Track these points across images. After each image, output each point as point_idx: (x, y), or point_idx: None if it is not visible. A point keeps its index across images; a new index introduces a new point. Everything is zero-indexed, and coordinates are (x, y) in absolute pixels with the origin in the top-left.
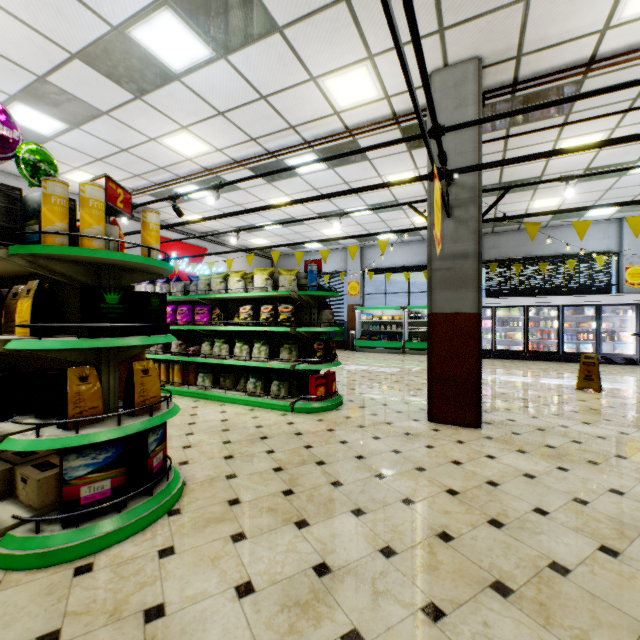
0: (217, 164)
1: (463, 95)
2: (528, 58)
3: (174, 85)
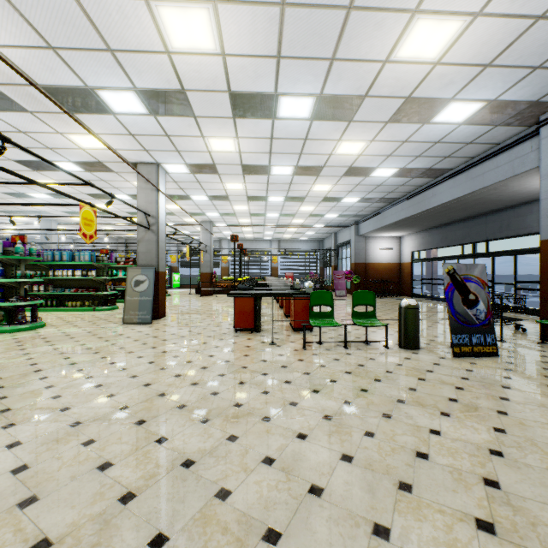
0: None
1: (48, 226)
2: (64, 220)
3: None
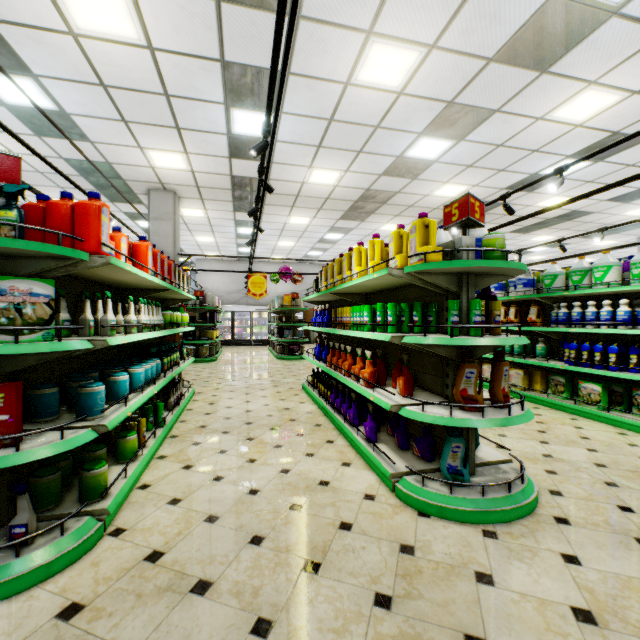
0: (547, 258)
1: None
2: None
3: (536, 252)
